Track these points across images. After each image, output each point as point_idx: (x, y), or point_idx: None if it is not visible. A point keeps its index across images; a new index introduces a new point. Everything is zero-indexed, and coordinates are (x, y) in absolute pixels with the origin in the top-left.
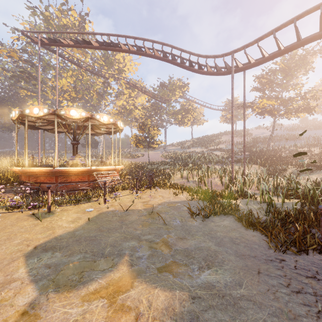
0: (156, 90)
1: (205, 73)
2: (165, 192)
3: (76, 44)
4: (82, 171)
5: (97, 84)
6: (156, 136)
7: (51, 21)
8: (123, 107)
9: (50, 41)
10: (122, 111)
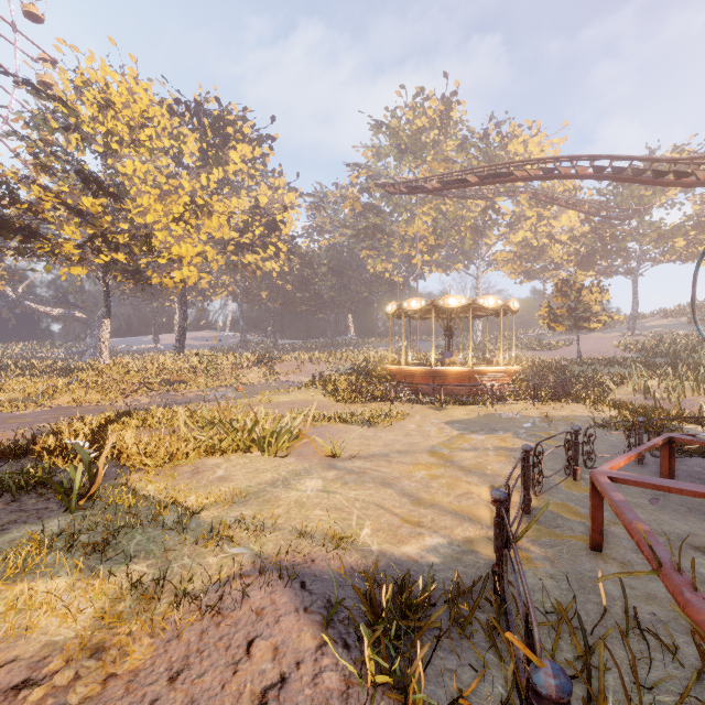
0: (606, 193)
1: (693, 185)
2: (583, 408)
3: (445, 186)
4: (462, 372)
5: (471, 212)
6: (596, 305)
7: (399, 133)
8: (524, 245)
9: (410, 189)
10: (522, 253)
